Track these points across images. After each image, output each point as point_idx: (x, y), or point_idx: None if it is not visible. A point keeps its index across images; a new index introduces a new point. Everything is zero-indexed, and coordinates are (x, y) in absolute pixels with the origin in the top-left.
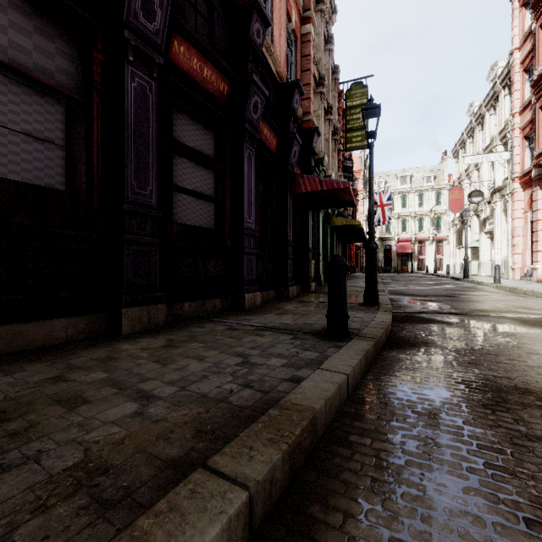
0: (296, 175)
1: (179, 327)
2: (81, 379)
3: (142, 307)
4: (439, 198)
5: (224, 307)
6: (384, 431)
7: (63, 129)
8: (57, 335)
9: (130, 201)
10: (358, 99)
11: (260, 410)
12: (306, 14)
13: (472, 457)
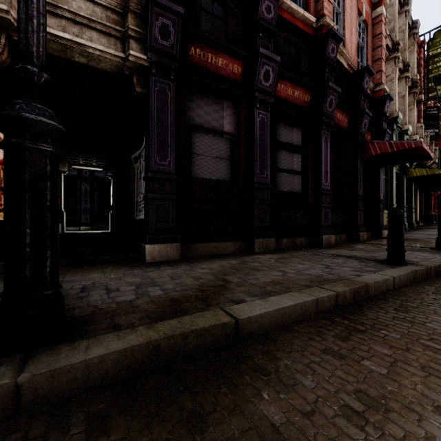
0: (366, 142)
1: (283, 251)
2: (252, 264)
3: (263, 239)
4: None
5: (308, 244)
6: (411, 301)
7: (229, 151)
8: (228, 249)
9: (257, 182)
10: None
11: (338, 280)
12: None
13: None
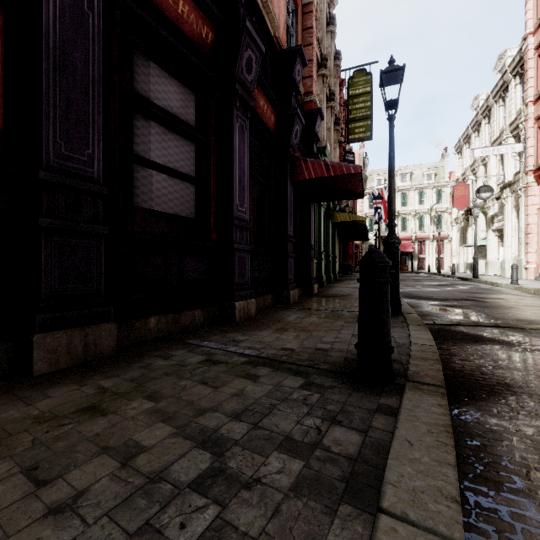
0: (298, 159)
1: (134, 357)
2: None
3: (73, 330)
4: (439, 196)
5: (208, 320)
6: None
7: None
8: None
9: (53, 167)
10: (361, 87)
11: None
12: None
13: None
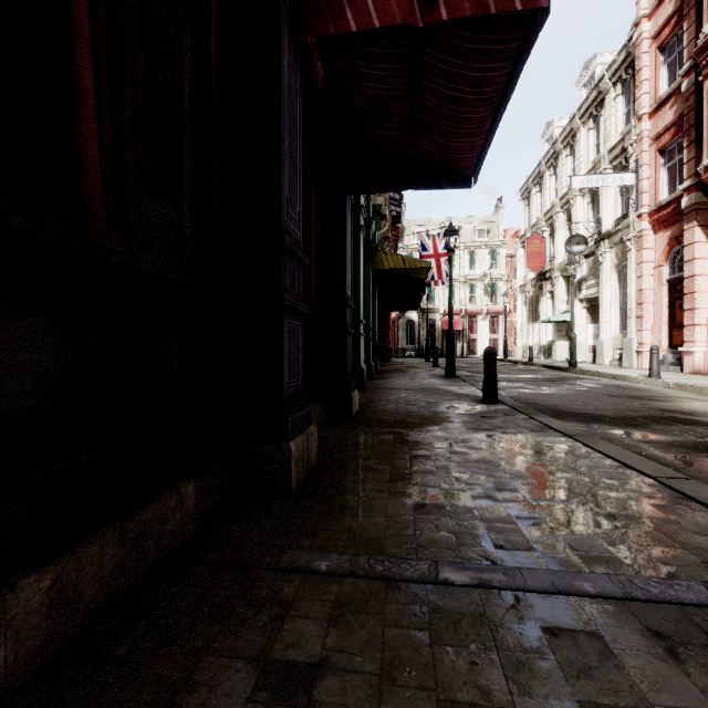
0: None
1: None
2: None
3: None
4: (493, 259)
5: None
6: None
7: None
8: None
9: None
10: None
11: None
12: None
13: None
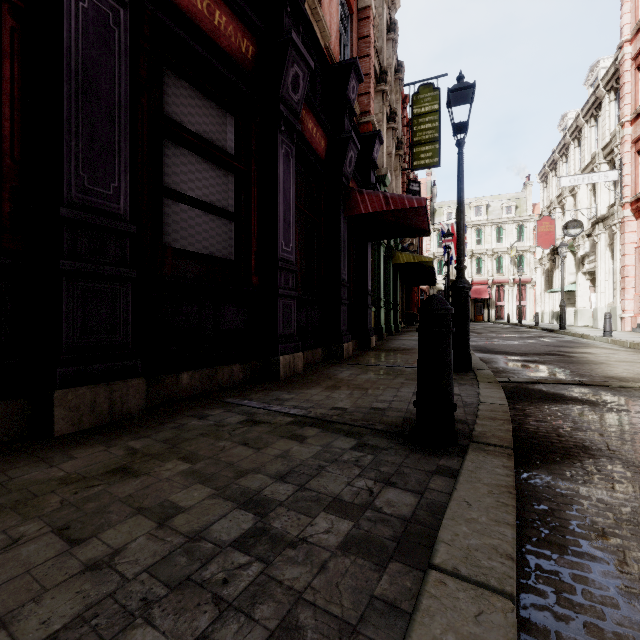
0: (353, 190)
1: (165, 417)
2: None
3: (97, 386)
4: (521, 232)
5: (248, 377)
6: None
7: None
8: None
9: (76, 203)
10: (428, 105)
11: None
12: None
13: None
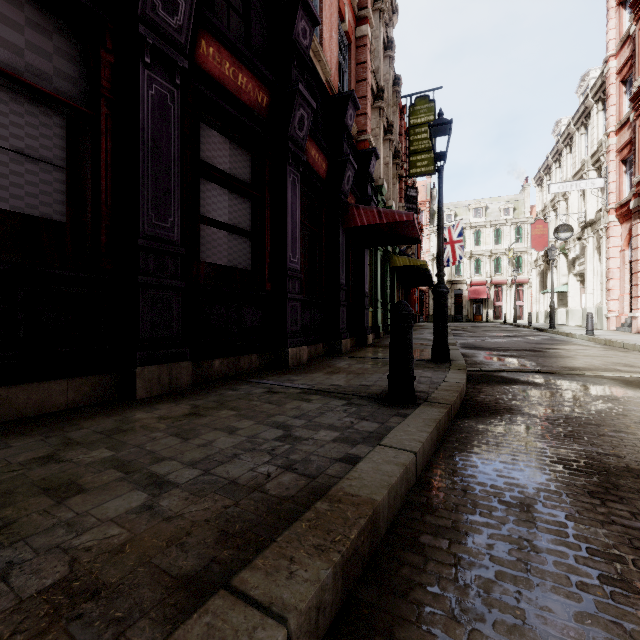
0: (350, 206)
1: (208, 389)
2: (79, 459)
3: (162, 366)
4: (519, 234)
5: (263, 365)
6: (465, 529)
7: (63, 146)
8: (54, 401)
9: (147, 235)
10: (424, 116)
11: (304, 502)
12: (362, 13)
13: (582, 568)
